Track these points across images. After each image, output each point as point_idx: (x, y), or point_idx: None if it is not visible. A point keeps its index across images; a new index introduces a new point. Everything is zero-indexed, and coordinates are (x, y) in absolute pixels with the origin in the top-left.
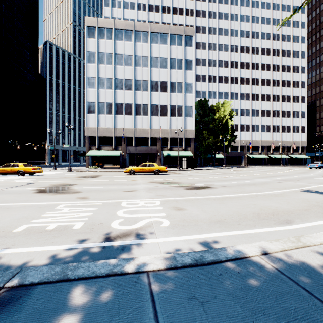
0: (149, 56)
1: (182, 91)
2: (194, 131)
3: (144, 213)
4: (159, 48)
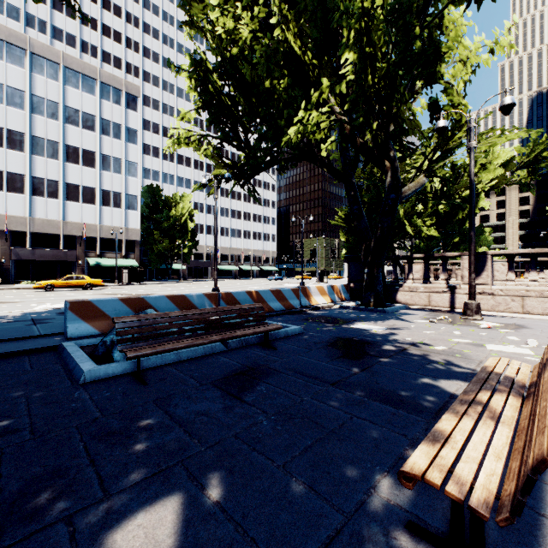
0: (60, 104)
1: (122, 171)
2: (140, 231)
3: None
4: (80, 96)
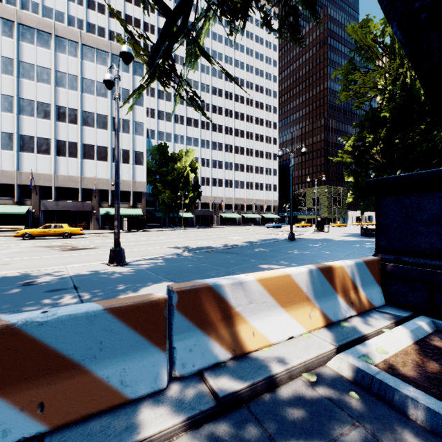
0: (79, 76)
1: (130, 131)
2: (145, 183)
3: None
4: (95, 68)
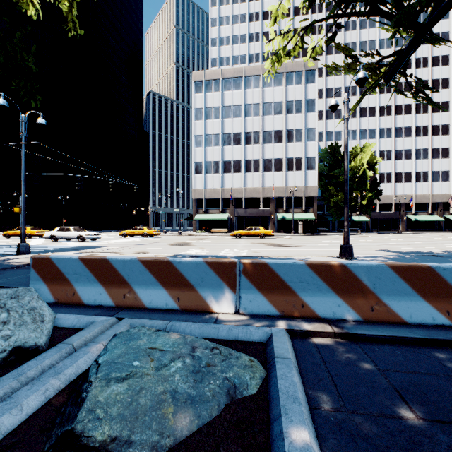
0: (260, 103)
1: (302, 139)
2: (317, 188)
3: (235, 252)
4: (272, 91)
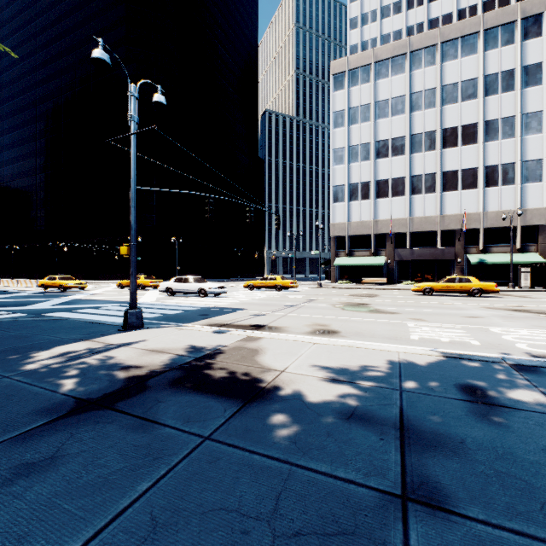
0: (437, 87)
1: (515, 132)
2: (545, 210)
3: None
4: (458, 65)
